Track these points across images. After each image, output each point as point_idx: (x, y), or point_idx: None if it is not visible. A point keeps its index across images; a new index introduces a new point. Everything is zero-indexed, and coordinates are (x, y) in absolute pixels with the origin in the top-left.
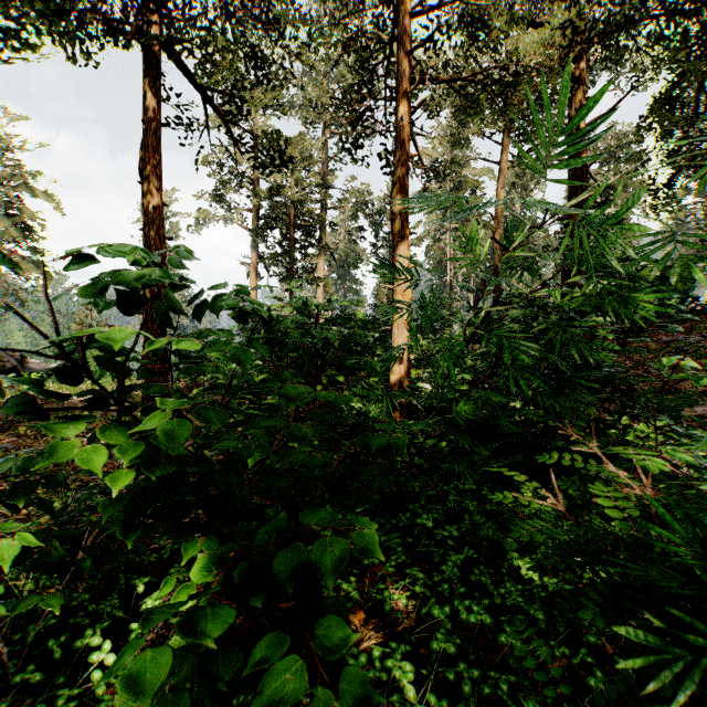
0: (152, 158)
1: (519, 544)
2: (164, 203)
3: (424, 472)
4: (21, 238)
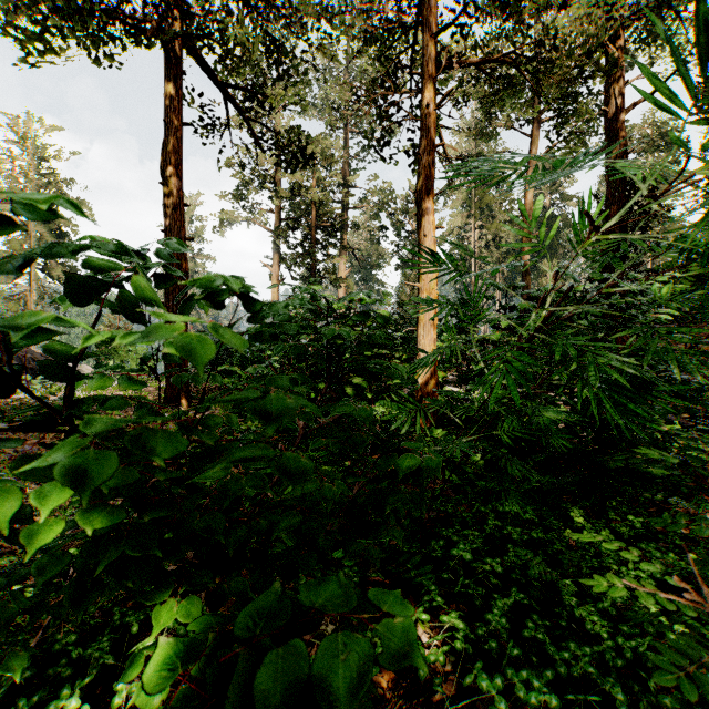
0: (174, 159)
1: (577, 585)
2: (185, 204)
3: (455, 487)
4: None
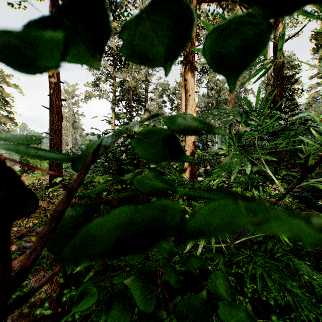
0: None
1: None
2: (61, 82)
3: None
4: (2, 106)
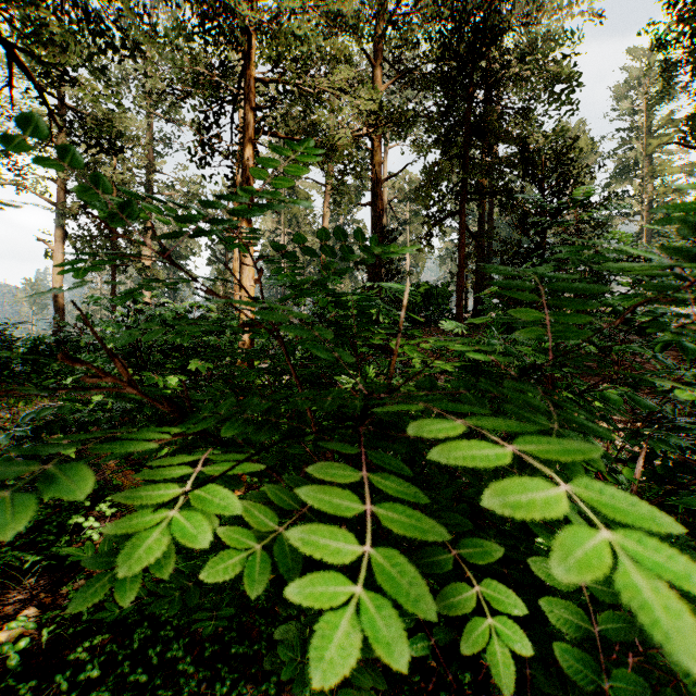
0: None
1: None
2: None
3: None
4: None
